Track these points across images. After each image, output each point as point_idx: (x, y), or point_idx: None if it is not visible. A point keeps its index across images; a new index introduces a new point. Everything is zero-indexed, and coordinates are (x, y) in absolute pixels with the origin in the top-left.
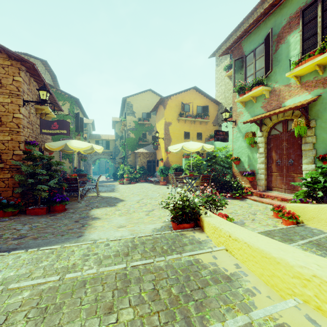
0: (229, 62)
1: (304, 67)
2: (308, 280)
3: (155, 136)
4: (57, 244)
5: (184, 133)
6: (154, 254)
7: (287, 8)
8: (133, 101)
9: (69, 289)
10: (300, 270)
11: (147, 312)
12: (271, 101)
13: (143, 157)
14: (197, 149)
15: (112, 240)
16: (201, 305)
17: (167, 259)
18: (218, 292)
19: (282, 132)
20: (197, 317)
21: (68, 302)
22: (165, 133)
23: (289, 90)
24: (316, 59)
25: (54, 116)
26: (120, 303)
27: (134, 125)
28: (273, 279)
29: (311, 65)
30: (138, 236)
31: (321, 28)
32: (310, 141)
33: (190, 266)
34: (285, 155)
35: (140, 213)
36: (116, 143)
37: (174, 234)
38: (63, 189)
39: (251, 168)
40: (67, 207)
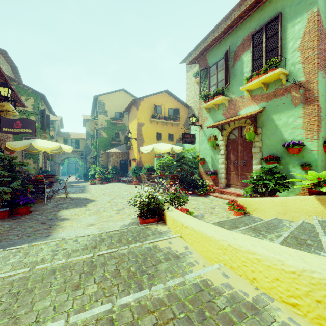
0: (198, 69)
1: (253, 83)
2: (226, 249)
3: (127, 136)
4: (23, 244)
5: (156, 134)
6: (120, 245)
7: (242, 31)
8: (105, 100)
9: (40, 277)
10: (222, 242)
11: (109, 285)
12: (229, 109)
13: (116, 156)
14: (167, 150)
15: (80, 237)
16: (152, 276)
17: (130, 247)
18: (167, 266)
19: (238, 137)
20: (148, 284)
21: (39, 286)
22: (138, 134)
23: (243, 101)
24: (261, 78)
25: (17, 113)
26: (87, 282)
27: (106, 124)
28: (208, 253)
29: (258, 82)
30: (106, 232)
31: (265, 53)
32: (258, 145)
33: (148, 251)
34: (240, 157)
35: (111, 212)
36: (87, 142)
37: (140, 228)
38: (28, 191)
39: (214, 168)
40: (32, 210)
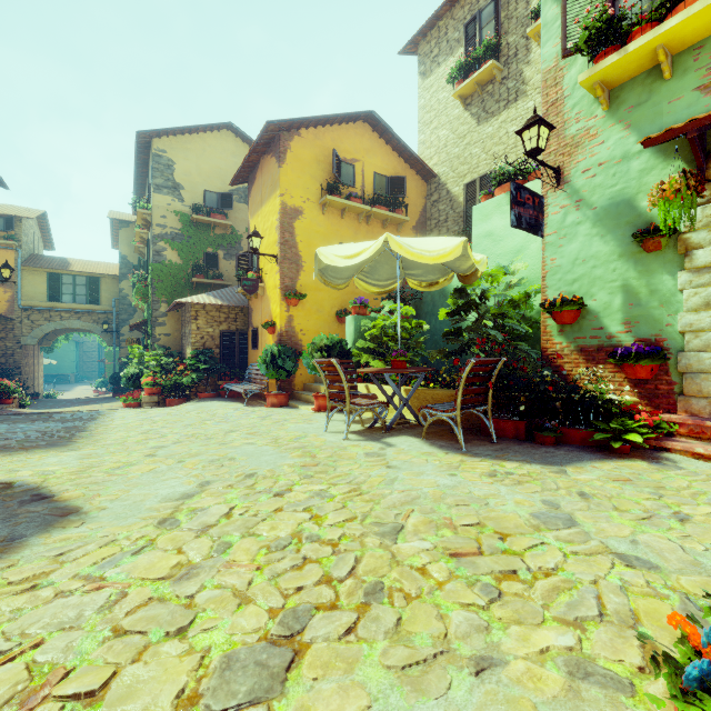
0: (466, 54)
1: None
2: None
3: (246, 257)
4: None
5: None
6: None
7: None
8: (175, 151)
9: None
10: None
11: None
12: None
13: (209, 320)
14: (445, 254)
15: None
16: None
17: None
18: None
19: None
20: None
21: None
22: (284, 241)
23: None
24: None
25: None
26: None
27: (179, 225)
28: None
29: None
30: None
31: None
32: None
33: None
34: None
35: None
36: (122, 287)
37: None
38: None
39: (643, 331)
40: None
